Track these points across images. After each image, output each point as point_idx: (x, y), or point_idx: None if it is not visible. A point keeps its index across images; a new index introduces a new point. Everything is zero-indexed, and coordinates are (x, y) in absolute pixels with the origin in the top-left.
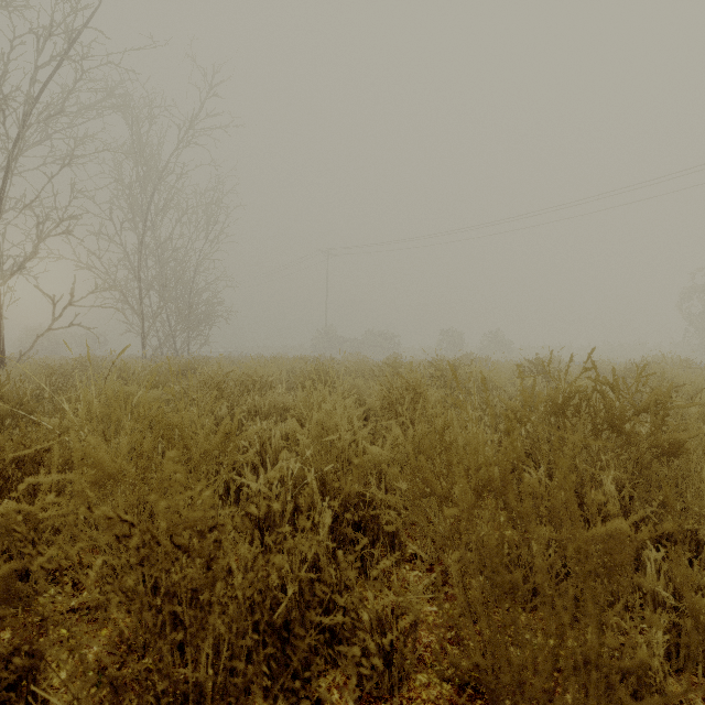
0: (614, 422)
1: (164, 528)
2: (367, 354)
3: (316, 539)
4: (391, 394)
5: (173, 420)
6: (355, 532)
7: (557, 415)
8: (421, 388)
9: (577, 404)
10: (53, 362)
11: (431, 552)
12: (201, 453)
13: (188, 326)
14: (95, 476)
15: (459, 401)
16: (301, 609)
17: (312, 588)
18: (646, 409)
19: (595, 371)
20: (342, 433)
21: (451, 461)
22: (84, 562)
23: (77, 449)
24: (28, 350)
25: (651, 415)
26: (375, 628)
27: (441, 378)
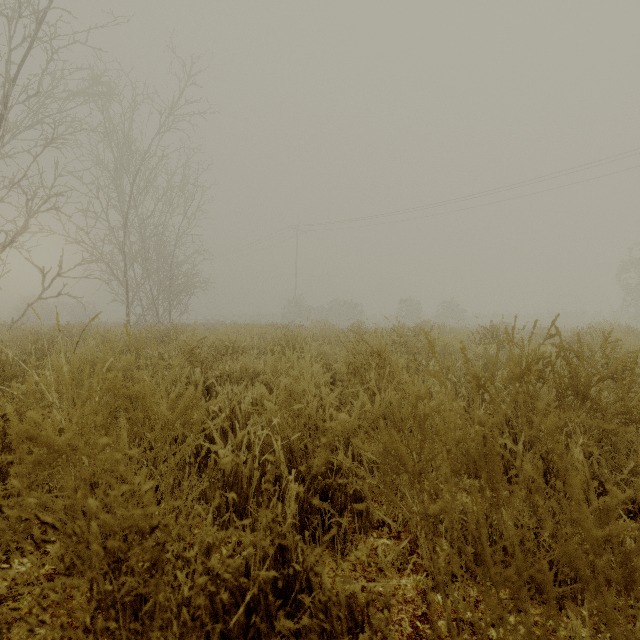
0: (579, 389)
1: (94, 529)
2: (333, 321)
3: (282, 515)
4: (357, 360)
5: (133, 390)
6: (322, 502)
7: (521, 381)
8: (385, 354)
9: (541, 371)
10: (44, 329)
11: (398, 519)
12: (165, 422)
13: (169, 296)
14: (38, 454)
15: (436, 372)
16: (265, 591)
17: (277, 566)
18: (611, 376)
19: (560, 338)
20: (309, 399)
21: (425, 435)
22: (11, 560)
23: (16, 427)
24: (19, 318)
25: (619, 383)
26: (343, 614)
27: (402, 344)
